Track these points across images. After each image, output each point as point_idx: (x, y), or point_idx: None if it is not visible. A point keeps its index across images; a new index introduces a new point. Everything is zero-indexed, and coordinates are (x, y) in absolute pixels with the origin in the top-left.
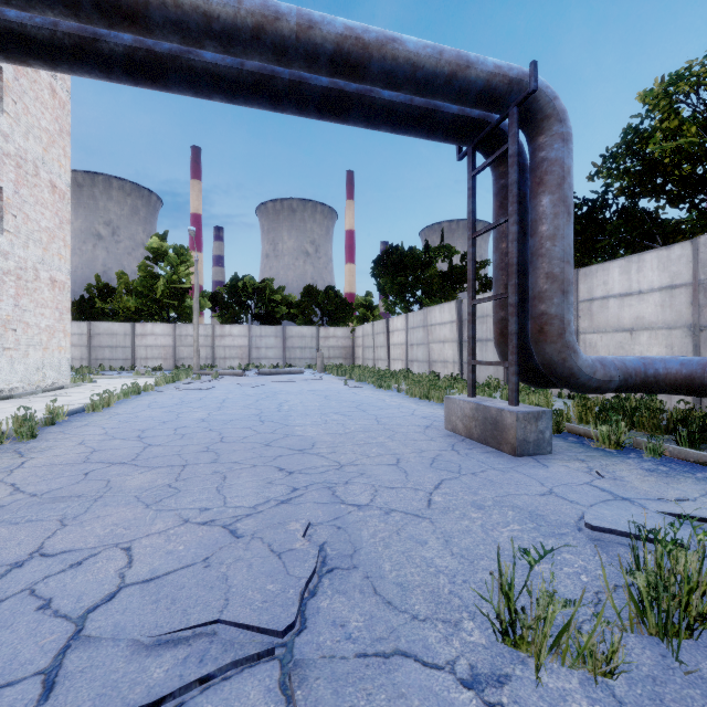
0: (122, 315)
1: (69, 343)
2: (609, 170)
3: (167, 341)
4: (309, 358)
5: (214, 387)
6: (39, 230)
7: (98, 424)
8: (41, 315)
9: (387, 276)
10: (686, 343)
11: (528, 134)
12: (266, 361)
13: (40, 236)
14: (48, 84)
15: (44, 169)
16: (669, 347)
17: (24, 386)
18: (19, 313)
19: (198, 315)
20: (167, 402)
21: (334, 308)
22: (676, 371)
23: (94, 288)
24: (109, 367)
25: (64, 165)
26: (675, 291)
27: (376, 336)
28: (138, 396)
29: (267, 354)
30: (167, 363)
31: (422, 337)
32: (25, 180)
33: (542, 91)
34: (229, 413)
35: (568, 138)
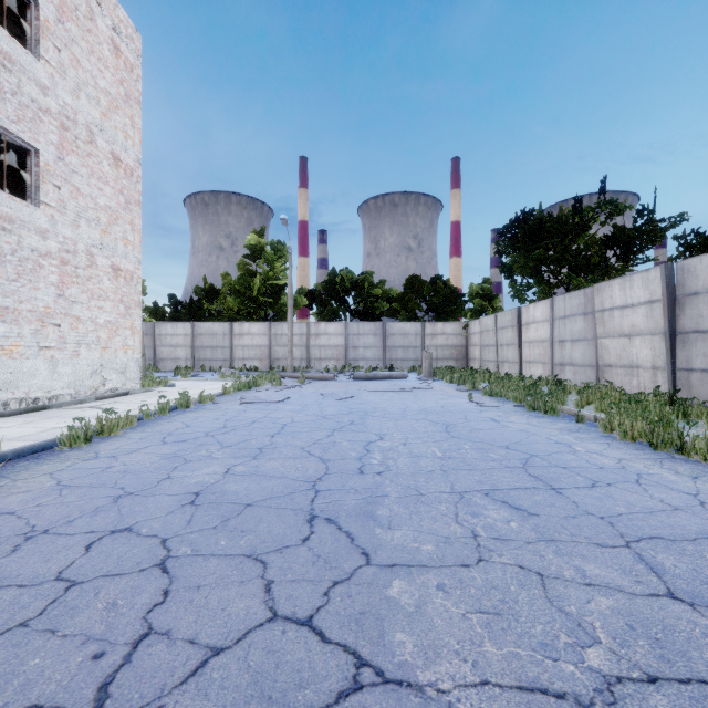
0: (225, 315)
1: (138, 341)
2: None
3: (263, 341)
4: (413, 359)
5: (289, 398)
6: (95, 208)
7: (4, 494)
8: (98, 308)
9: (515, 253)
10: None
11: None
12: (364, 363)
13: (97, 216)
14: (108, 39)
15: (103, 137)
16: None
17: (73, 392)
18: (64, 305)
19: (292, 312)
20: (200, 428)
21: (442, 301)
22: None
23: (201, 290)
24: (210, 367)
25: (132, 137)
26: None
27: (500, 331)
28: (184, 411)
29: (365, 354)
30: (263, 364)
31: (582, 329)
32: (75, 146)
33: None
34: (262, 472)
35: None
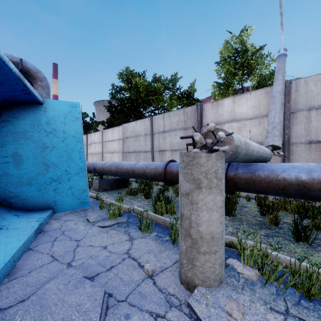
0: None
1: None
2: (112, 97)
3: None
4: None
5: None
6: None
7: None
8: None
9: None
10: (122, 157)
11: (32, 82)
12: None
13: None
14: None
15: None
16: (119, 158)
17: None
18: None
19: None
20: None
21: None
22: (87, 166)
23: None
24: None
25: None
26: (120, 140)
27: None
28: None
29: None
30: None
31: None
32: None
33: (31, 69)
34: None
35: (44, 87)
